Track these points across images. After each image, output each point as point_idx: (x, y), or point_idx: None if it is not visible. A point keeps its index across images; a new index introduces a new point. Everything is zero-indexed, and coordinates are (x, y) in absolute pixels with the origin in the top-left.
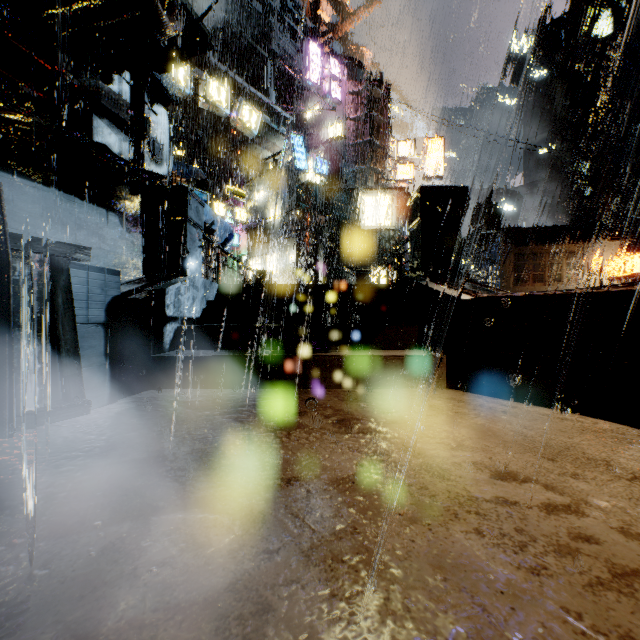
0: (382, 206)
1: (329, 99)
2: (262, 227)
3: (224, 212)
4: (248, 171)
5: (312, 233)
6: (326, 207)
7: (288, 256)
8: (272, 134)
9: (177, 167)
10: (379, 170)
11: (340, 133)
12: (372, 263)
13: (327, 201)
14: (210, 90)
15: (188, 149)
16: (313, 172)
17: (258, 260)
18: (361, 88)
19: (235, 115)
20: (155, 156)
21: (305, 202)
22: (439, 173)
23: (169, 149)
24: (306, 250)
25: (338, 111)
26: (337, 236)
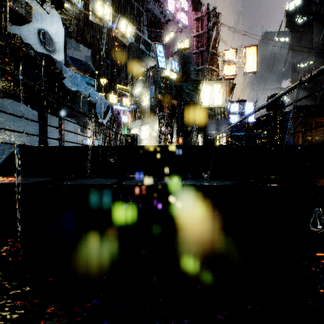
0: (215, 92)
1: (180, 24)
2: (138, 109)
3: (116, 101)
4: (131, 76)
5: (169, 110)
6: (178, 94)
7: (154, 126)
8: (146, 57)
9: (72, 61)
10: (213, 68)
11: (187, 47)
12: (209, 129)
13: (179, 90)
14: (96, 6)
15: (101, 70)
16: (170, 70)
17: (136, 129)
18: (201, 15)
19: (115, 26)
20: (46, 44)
21: (164, 90)
22: (253, 69)
23: (63, 45)
24: (165, 121)
25: (186, 32)
26: (185, 112)
